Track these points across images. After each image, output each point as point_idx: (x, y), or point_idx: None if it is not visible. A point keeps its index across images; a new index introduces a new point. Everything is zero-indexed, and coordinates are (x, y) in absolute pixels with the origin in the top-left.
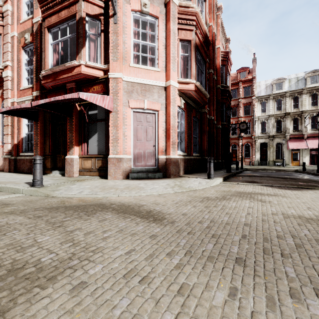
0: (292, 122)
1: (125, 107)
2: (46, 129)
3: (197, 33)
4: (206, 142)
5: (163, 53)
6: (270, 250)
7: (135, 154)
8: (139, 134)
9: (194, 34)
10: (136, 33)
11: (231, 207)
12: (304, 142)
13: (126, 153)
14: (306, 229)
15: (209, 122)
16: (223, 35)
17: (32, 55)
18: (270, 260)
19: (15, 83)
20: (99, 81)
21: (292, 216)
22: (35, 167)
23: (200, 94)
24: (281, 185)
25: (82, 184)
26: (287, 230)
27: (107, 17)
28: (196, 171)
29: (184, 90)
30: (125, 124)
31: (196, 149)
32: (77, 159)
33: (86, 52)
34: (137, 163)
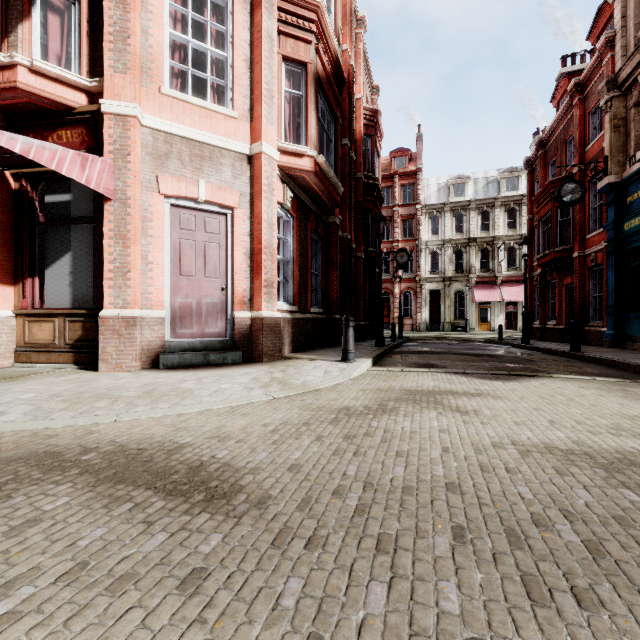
0: (480, 255)
1: (149, 193)
2: None
3: (320, 50)
4: (337, 285)
5: (244, 77)
6: (541, 582)
7: (176, 308)
8: (185, 260)
9: (314, 51)
10: (179, 19)
11: (403, 434)
12: (498, 290)
13: (152, 306)
14: (578, 484)
15: (341, 244)
16: (367, 78)
17: None
18: (560, 634)
19: None
20: (76, 120)
21: (533, 447)
22: None
23: (325, 184)
24: (481, 370)
25: (13, 388)
26: (545, 494)
27: None
28: (316, 344)
29: (293, 169)
30: (148, 234)
31: (316, 298)
32: (7, 319)
33: (34, 34)
34: (182, 329)
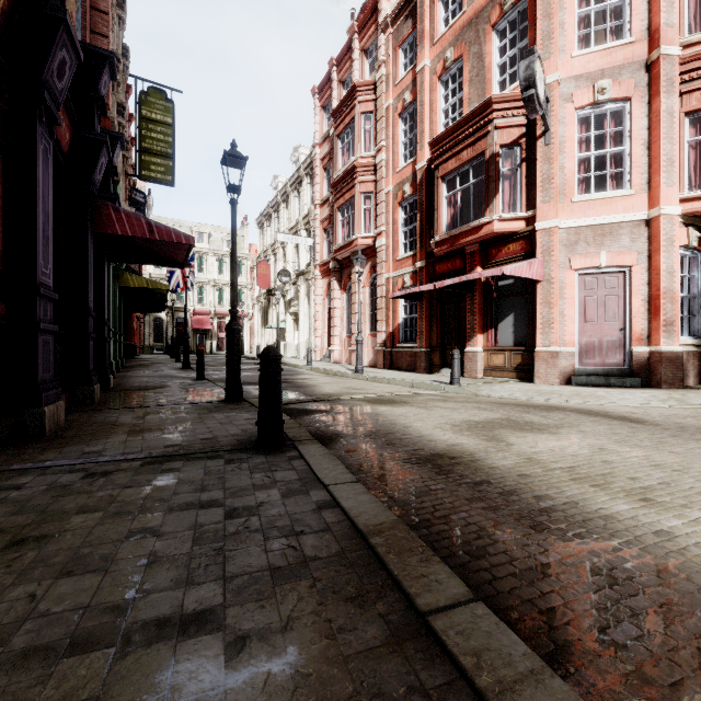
0: None
1: (564, 271)
2: (432, 311)
3: None
4: None
5: (642, 158)
6: None
7: (582, 345)
8: (589, 311)
9: None
10: (584, 140)
11: None
12: None
13: (566, 344)
14: None
15: None
16: None
17: (409, 210)
18: None
19: (390, 253)
20: (519, 237)
21: None
22: (454, 363)
23: None
24: None
25: (504, 386)
26: None
27: (532, 136)
28: None
29: (698, 212)
30: (563, 298)
31: None
32: (480, 352)
33: (499, 199)
34: (586, 359)
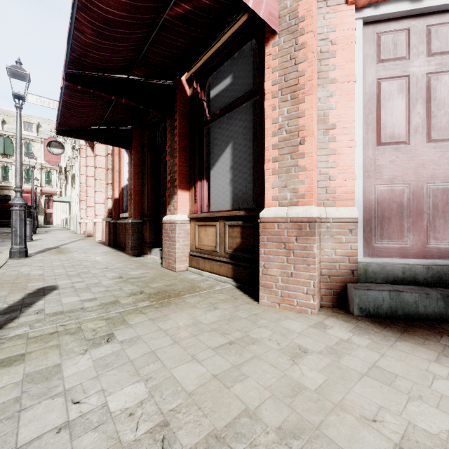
0: None
1: (330, 9)
2: (143, 164)
3: None
4: None
5: None
6: None
7: (372, 204)
8: (389, 114)
9: None
10: None
11: None
12: None
13: (334, 200)
14: None
15: None
16: None
17: None
18: None
19: None
20: None
21: None
22: None
23: None
24: None
25: (135, 343)
26: None
27: None
28: None
29: None
30: (327, 80)
31: None
32: (183, 223)
33: None
34: (382, 240)
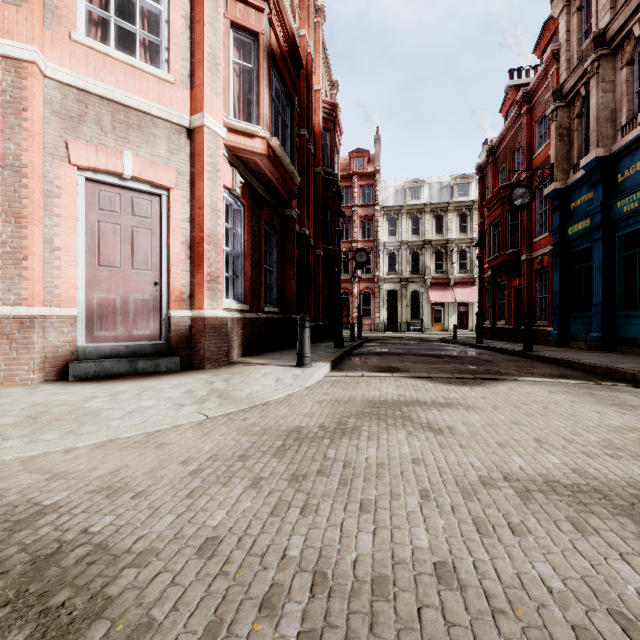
0: (435, 257)
1: (56, 162)
2: None
3: (274, 22)
4: (294, 283)
5: (183, 36)
6: None
7: (95, 306)
8: (107, 247)
9: (267, 21)
10: None
11: (367, 469)
12: (451, 291)
13: (60, 302)
14: (611, 550)
15: (299, 240)
16: (326, 71)
17: None
18: None
19: None
20: None
21: (531, 483)
22: None
23: (280, 171)
24: (445, 373)
25: None
26: (578, 578)
27: None
28: (271, 346)
29: (242, 151)
30: (54, 213)
31: (271, 297)
32: None
33: None
34: (102, 331)
